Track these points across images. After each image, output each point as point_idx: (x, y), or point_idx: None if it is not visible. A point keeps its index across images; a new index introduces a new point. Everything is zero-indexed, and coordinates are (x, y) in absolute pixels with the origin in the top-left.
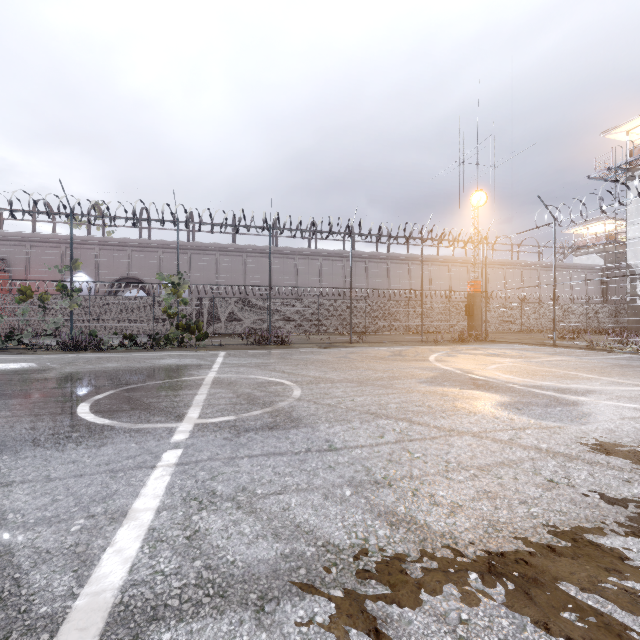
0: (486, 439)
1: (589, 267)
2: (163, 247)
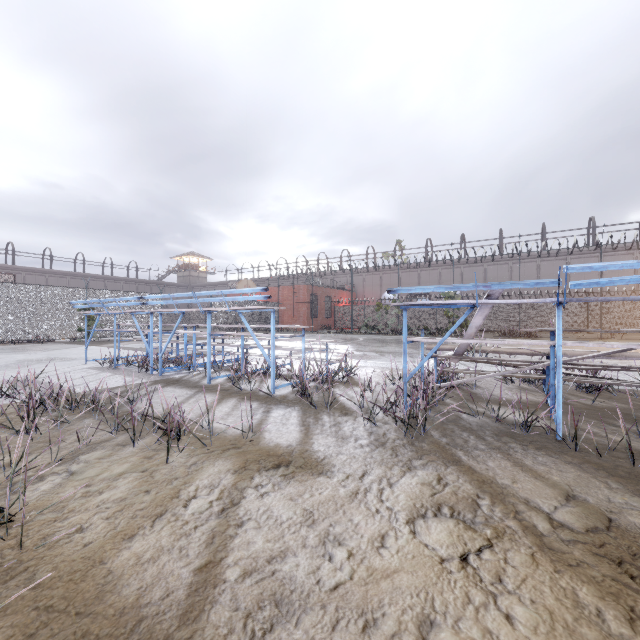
0: None
1: None
2: (441, 265)
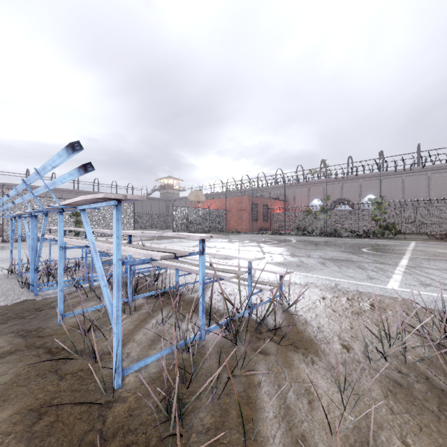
0: None
1: None
2: (362, 178)
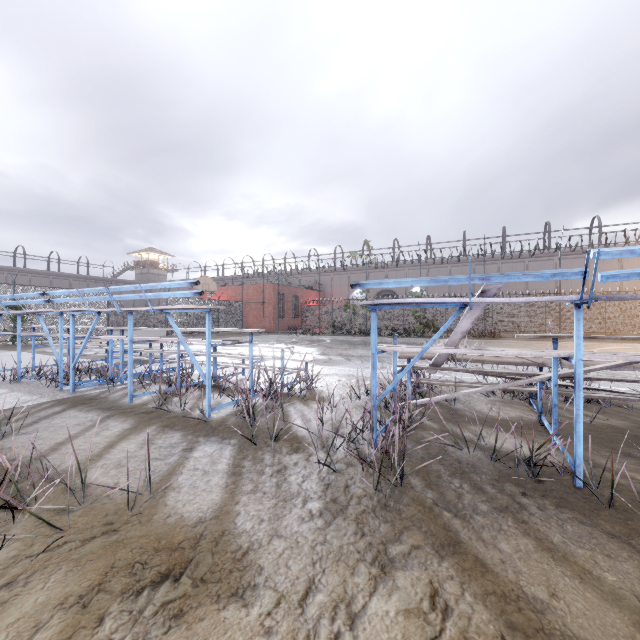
0: None
1: None
2: (408, 266)
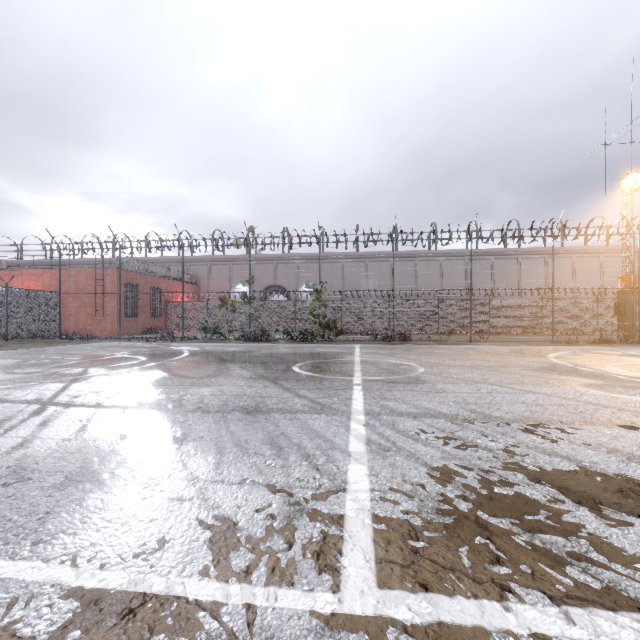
0: (552, 396)
1: None
2: (300, 259)
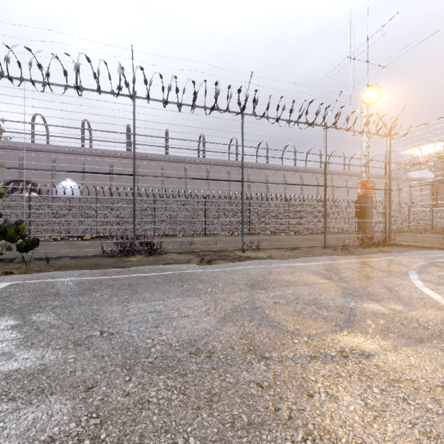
0: None
1: (423, 179)
2: (56, 151)
